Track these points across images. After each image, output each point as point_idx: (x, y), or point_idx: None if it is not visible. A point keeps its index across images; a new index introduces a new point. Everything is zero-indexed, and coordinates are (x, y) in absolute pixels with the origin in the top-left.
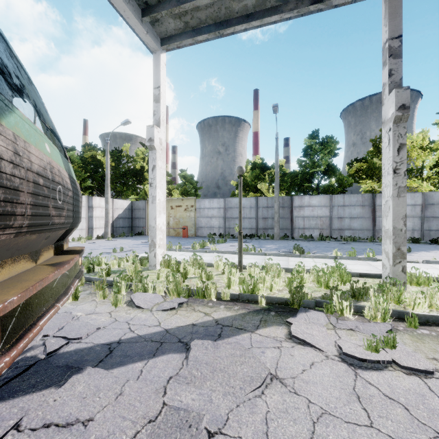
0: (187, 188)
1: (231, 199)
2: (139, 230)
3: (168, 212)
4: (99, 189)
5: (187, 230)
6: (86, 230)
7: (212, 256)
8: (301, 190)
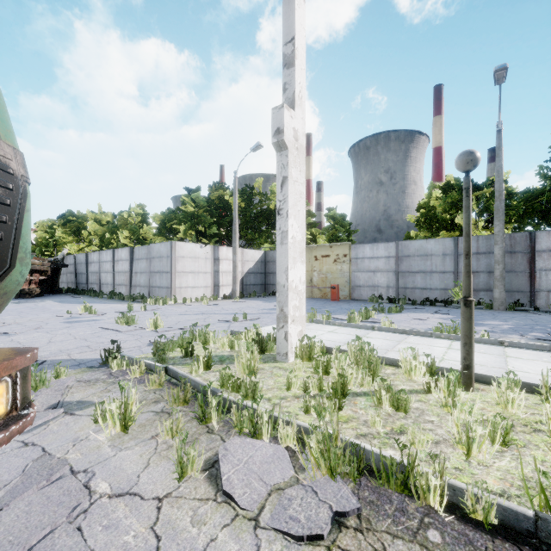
0: (337, 232)
1: (408, 242)
2: (274, 288)
3: (311, 264)
4: (228, 238)
5: (338, 289)
6: (212, 287)
7: (386, 338)
8: (547, 221)
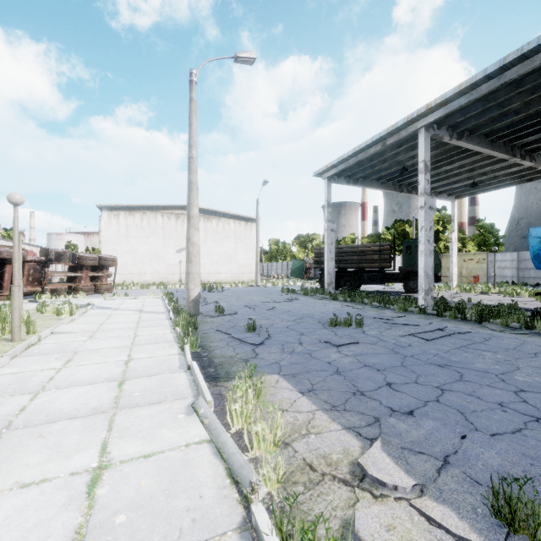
0: (485, 238)
1: (525, 252)
2: None
3: (460, 264)
4: None
5: (478, 278)
6: None
7: None
8: None
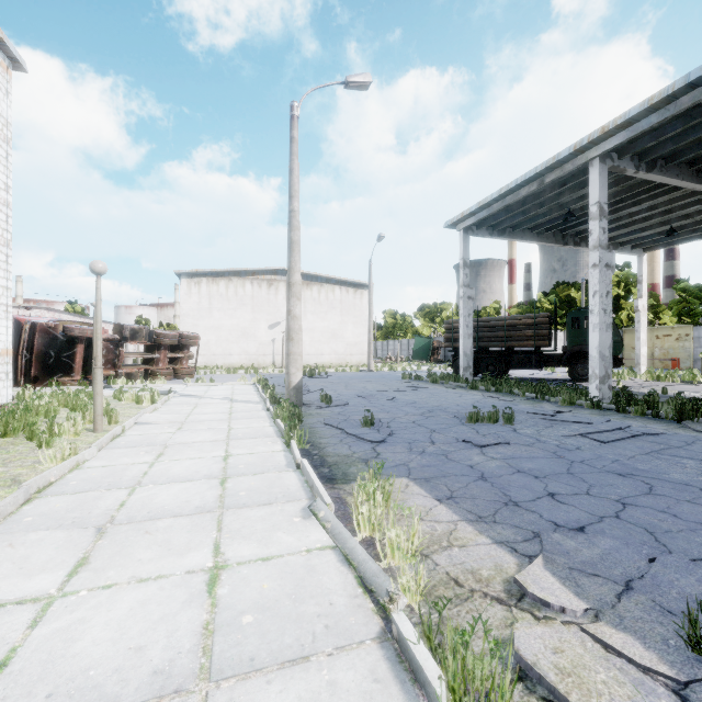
0: (689, 305)
1: None
2: None
3: (652, 342)
4: None
5: (678, 361)
6: None
7: None
8: None
